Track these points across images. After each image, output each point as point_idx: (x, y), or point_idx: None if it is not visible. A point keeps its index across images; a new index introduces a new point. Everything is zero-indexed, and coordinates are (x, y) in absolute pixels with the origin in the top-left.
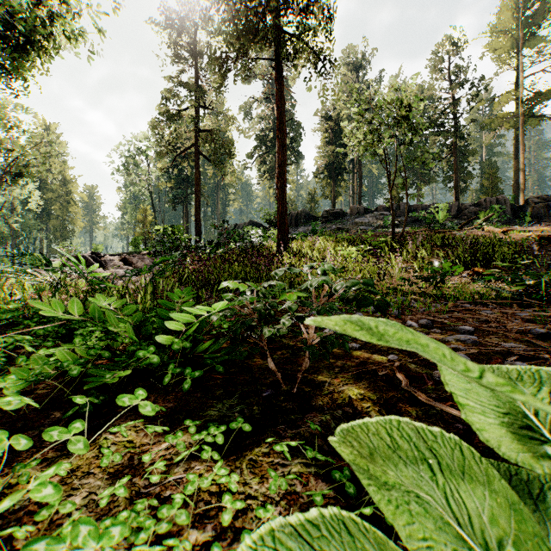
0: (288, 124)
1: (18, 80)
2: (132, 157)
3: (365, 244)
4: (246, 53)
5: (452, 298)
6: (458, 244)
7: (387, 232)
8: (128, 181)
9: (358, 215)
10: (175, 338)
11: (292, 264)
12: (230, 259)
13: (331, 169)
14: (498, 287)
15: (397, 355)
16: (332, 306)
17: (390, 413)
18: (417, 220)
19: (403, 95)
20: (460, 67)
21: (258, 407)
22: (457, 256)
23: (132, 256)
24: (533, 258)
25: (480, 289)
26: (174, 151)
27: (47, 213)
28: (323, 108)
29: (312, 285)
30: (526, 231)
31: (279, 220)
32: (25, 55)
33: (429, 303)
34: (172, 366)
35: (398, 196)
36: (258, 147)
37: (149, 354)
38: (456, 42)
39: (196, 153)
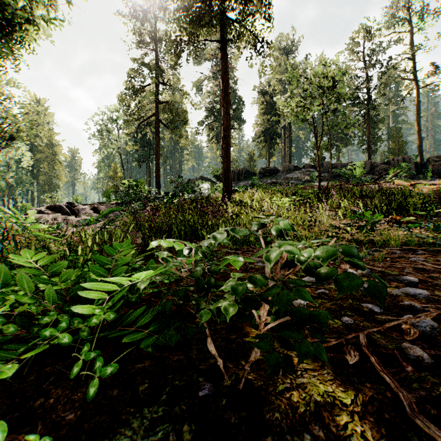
0: (232, 98)
1: (7, 59)
2: (105, 125)
3: (296, 195)
4: (197, 37)
5: (380, 244)
6: (374, 195)
7: (313, 185)
8: (102, 144)
9: (289, 172)
10: (96, 308)
11: (235, 212)
12: (183, 208)
13: (267, 134)
14: (422, 234)
15: (352, 318)
16: (302, 292)
17: (380, 440)
18: (337, 176)
19: (328, 70)
20: (372, 51)
21: (190, 425)
22: (375, 205)
23: (101, 205)
24: (440, 207)
25: (404, 235)
26: (138, 120)
27: (37, 170)
28: (260, 84)
29: (269, 258)
30: (430, 184)
31: (224, 175)
32: (12, 38)
33: (359, 249)
34: (86, 348)
35: (321, 156)
36: (207, 117)
37: (58, 332)
38: (369, 30)
39: (156, 121)
